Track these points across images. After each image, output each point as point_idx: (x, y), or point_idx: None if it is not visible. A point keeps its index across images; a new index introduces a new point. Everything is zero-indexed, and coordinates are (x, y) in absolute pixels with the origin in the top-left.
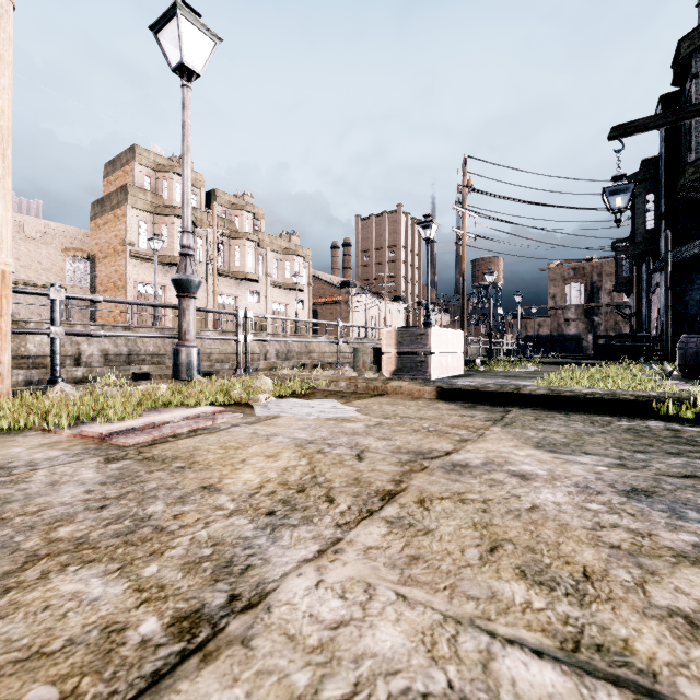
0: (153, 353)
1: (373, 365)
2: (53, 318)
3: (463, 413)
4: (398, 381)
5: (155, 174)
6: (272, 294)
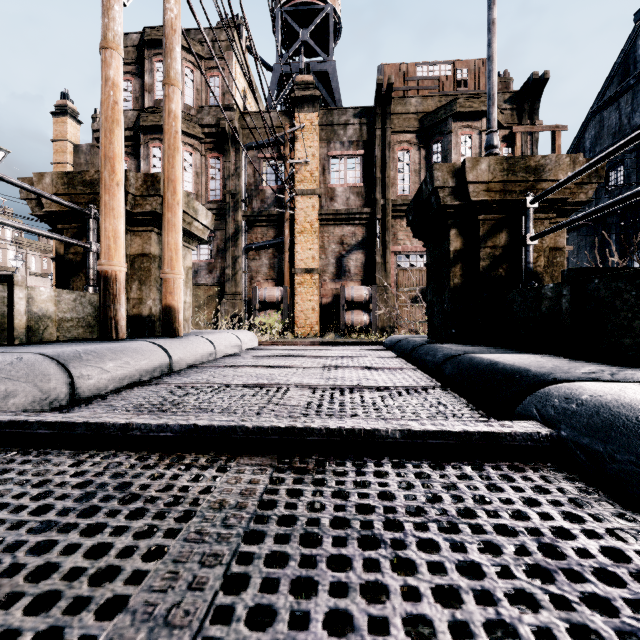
0: None
1: None
2: None
3: None
4: None
5: None
6: (32, 281)
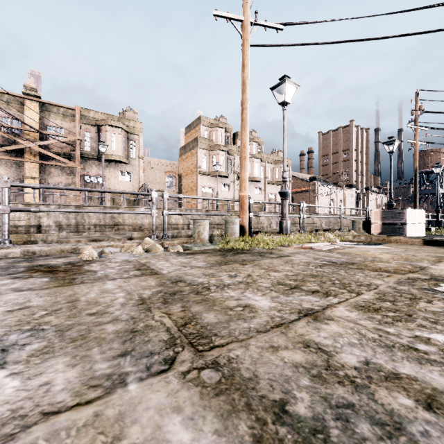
0: (218, 223)
1: (363, 230)
2: (249, 210)
3: None
4: (396, 236)
5: (209, 129)
6: (268, 189)
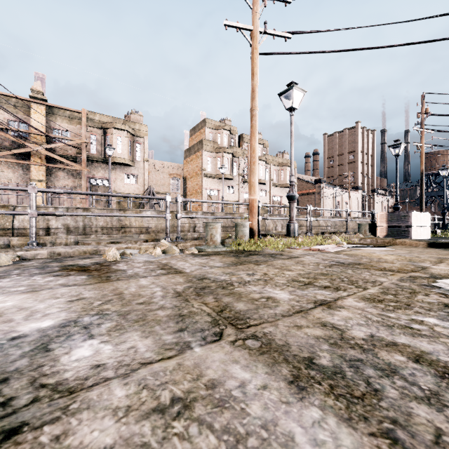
0: (223, 226)
1: (368, 233)
2: (258, 213)
3: (448, 251)
4: (401, 239)
5: (214, 131)
6: (273, 191)
